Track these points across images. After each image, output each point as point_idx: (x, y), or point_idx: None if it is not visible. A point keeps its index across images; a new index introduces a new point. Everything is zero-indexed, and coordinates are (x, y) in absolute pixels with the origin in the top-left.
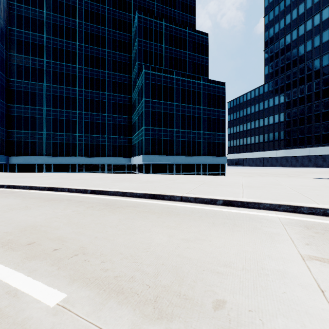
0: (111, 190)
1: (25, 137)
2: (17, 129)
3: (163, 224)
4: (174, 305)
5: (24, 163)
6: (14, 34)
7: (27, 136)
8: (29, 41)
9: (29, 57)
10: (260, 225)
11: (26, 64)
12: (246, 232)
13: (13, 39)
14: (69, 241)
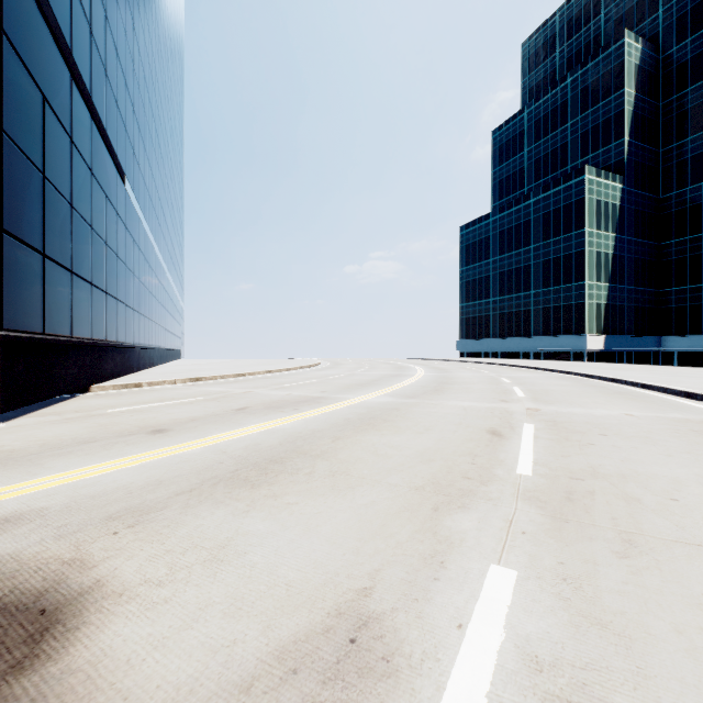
0: (655, 385)
1: (693, 298)
2: (676, 286)
3: (610, 400)
4: (540, 401)
5: (689, 349)
6: (671, 108)
7: (696, 296)
8: (700, 101)
9: (700, 134)
10: (681, 413)
11: (694, 152)
12: (647, 410)
13: (668, 120)
14: (549, 394)
